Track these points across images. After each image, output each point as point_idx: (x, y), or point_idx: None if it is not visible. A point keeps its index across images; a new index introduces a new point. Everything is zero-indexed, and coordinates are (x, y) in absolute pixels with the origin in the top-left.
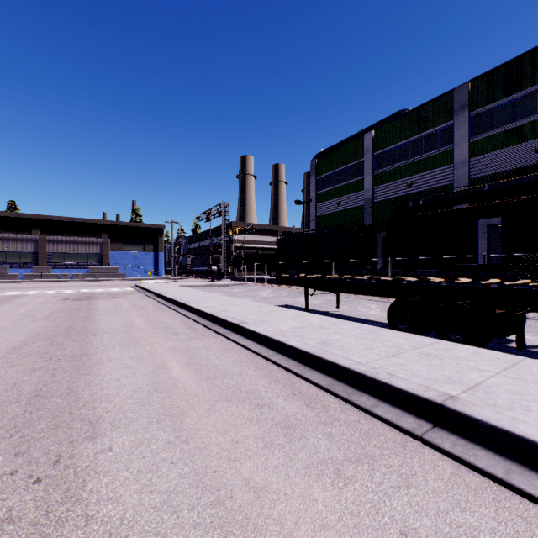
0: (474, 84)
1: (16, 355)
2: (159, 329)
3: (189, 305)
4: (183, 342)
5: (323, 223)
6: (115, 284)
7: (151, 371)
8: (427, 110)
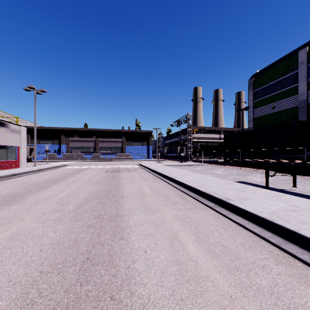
0: None
1: (80, 210)
2: (161, 196)
3: (175, 179)
4: (183, 212)
5: (259, 122)
6: (129, 163)
7: (169, 244)
8: None
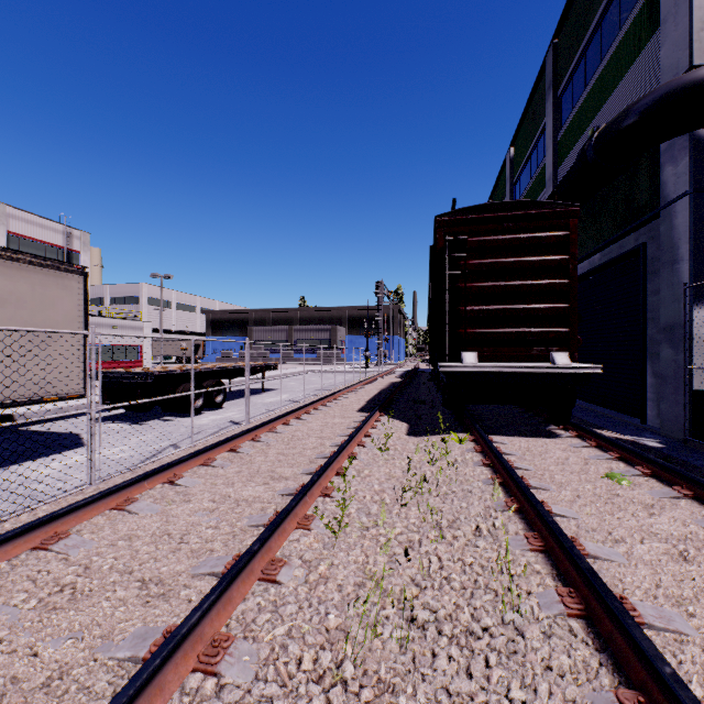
0: (560, 40)
1: None
2: None
3: None
4: None
5: None
6: None
7: None
8: (536, 101)
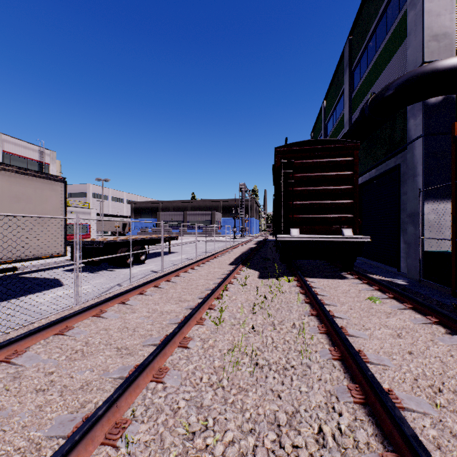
0: (353, 37)
1: None
2: None
3: None
4: None
5: None
6: None
7: None
8: (339, 73)
